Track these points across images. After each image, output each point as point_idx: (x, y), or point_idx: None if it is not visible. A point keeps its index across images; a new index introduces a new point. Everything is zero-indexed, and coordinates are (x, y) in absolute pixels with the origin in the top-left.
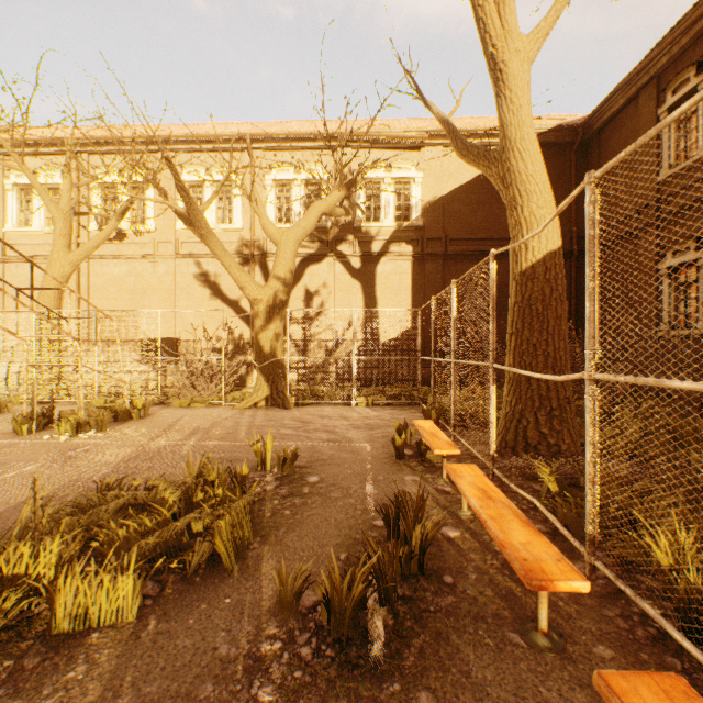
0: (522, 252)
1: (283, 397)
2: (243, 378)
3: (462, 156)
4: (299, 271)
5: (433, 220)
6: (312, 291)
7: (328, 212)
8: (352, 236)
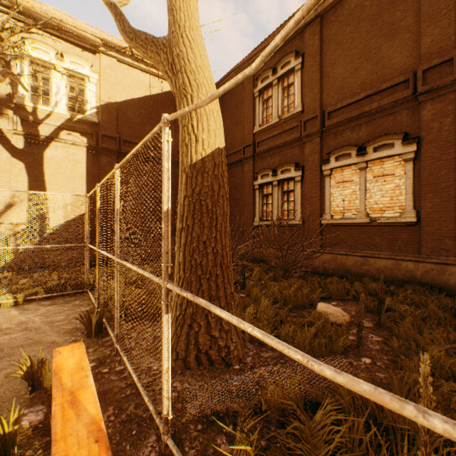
0: (193, 143)
1: None
2: None
3: (130, 39)
4: None
5: (108, 120)
6: None
7: None
8: (11, 111)
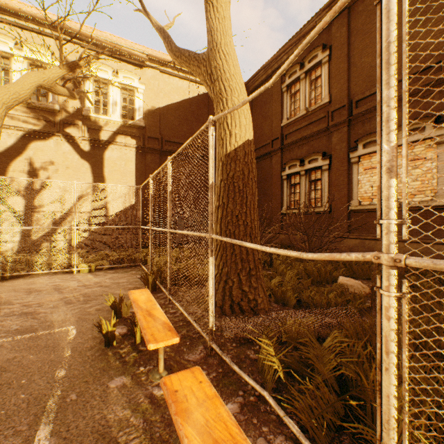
0: (227, 137)
1: None
2: None
3: (176, 57)
4: (21, 145)
5: (152, 123)
6: (37, 165)
7: (48, 86)
8: (80, 122)
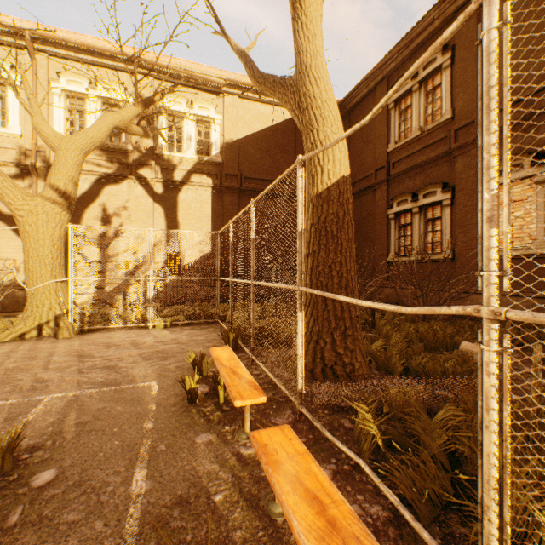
0: (318, 174)
1: (63, 324)
2: (21, 302)
3: (259, 84)
4: (95, 190)
5: (230, 158)
6: (110, 212)
7: (123, 127)
8: (154, 162)
